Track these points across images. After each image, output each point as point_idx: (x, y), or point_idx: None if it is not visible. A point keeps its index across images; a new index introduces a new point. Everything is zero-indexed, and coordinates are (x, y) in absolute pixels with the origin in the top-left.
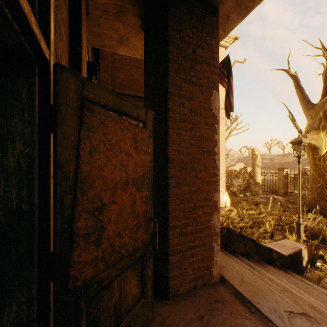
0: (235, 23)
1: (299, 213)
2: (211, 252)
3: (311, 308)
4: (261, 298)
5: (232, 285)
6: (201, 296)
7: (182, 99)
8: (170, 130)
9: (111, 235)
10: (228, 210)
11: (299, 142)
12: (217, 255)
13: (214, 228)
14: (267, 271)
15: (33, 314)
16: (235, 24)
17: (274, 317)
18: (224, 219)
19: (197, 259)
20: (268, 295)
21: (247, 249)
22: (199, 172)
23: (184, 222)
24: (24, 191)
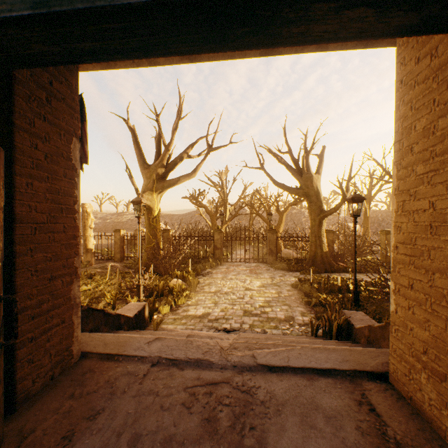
0: (94, 67)
1: (139, 274)
2: (72, 328)
3: None
4: (127, 346)
5: (98, 353)
6: (64, 380)
7: (35, 139)
8: (18, 177)
9: None
10: None
11: (140, 202)
12: (78, 329)
13: (75, 298)
14: None
15: None
16: (94, 69)
17: (139, 352)
18: None
19: (56, 341)
20: (132, 341)
21: (97, 323)
22: (57, 234)
23: (39, 299)
24: None
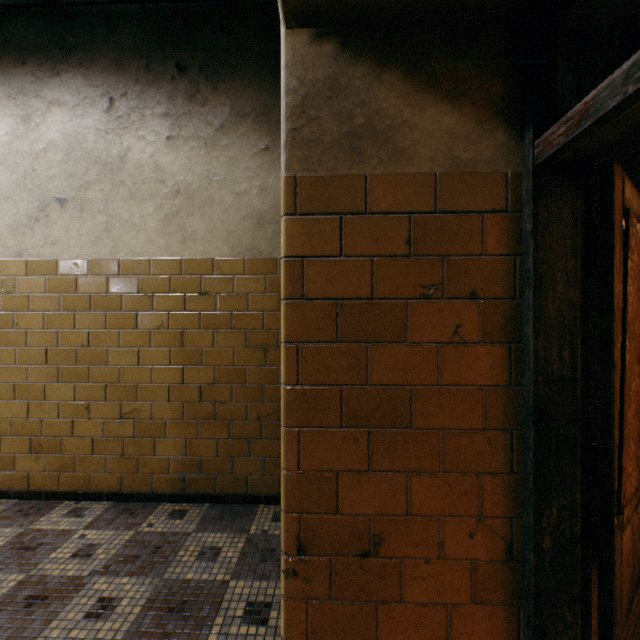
0: None
1: None
2: None
3: None
4: None
5: None
6: None
7: None
8: None
9: (635, 436)
10: None
11: None
12: None
13: None
14: None
15: (576, 529)
16: None
17: None
18: None
19: None
20: None
21: None
22: None
23: None
24: (565, 351)
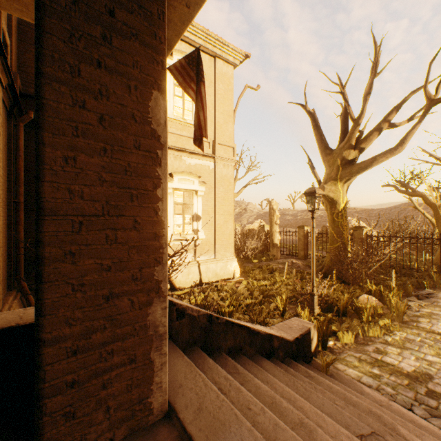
0: None
1: (313, 281)
2: (149, 370)
3: (301, 426)
4: (219, 440)
5: (182, 422)
6: None
7: (80, 94)
8: (48, 149)
9: None
10: (236, 282)
11: (313, 193)
12: (161, 372)
13: (155, 327)
14: (261, 370)
15: None
16: None
17: None
18: (228, 296)
19: (118, 389)
20: (231, 431)
21: (238, 341)
22: (121, 232)
23: (86, 326)
24: None
